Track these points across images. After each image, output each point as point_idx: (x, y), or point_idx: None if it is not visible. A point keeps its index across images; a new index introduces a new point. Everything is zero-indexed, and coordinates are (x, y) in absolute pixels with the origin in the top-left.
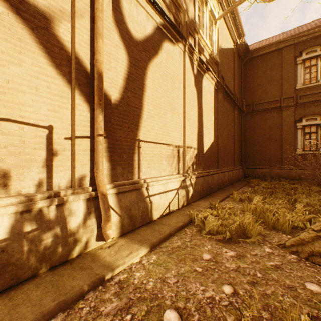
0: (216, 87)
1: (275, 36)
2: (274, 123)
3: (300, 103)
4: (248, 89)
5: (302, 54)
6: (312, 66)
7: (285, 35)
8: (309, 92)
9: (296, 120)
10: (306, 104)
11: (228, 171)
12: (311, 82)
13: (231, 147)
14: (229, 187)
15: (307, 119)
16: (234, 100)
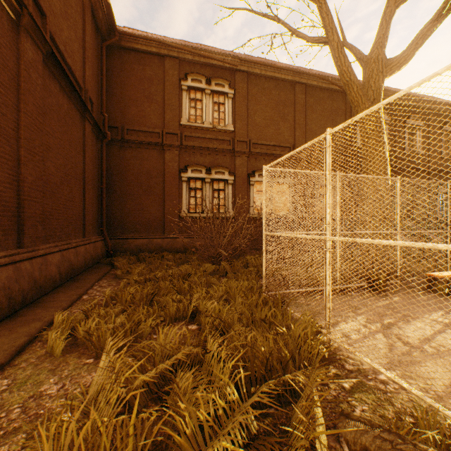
0: (16, 15)
1: (155, 35)
2: (154, 167)
3: (186, 145)
4: (114, 99)
5: (187, 79)
6: (198, 101)
7: (169, 40)
8: (195, 134)
9: (181, 168)
10: (192, 149)
11: (65, 250)
12: (196, 121)
13: (77, 196)
14: (61, 293)
15: (193, 169)
16: (85, 100)
